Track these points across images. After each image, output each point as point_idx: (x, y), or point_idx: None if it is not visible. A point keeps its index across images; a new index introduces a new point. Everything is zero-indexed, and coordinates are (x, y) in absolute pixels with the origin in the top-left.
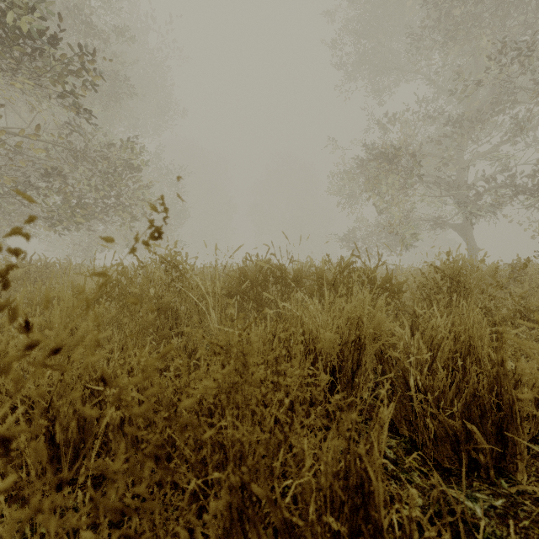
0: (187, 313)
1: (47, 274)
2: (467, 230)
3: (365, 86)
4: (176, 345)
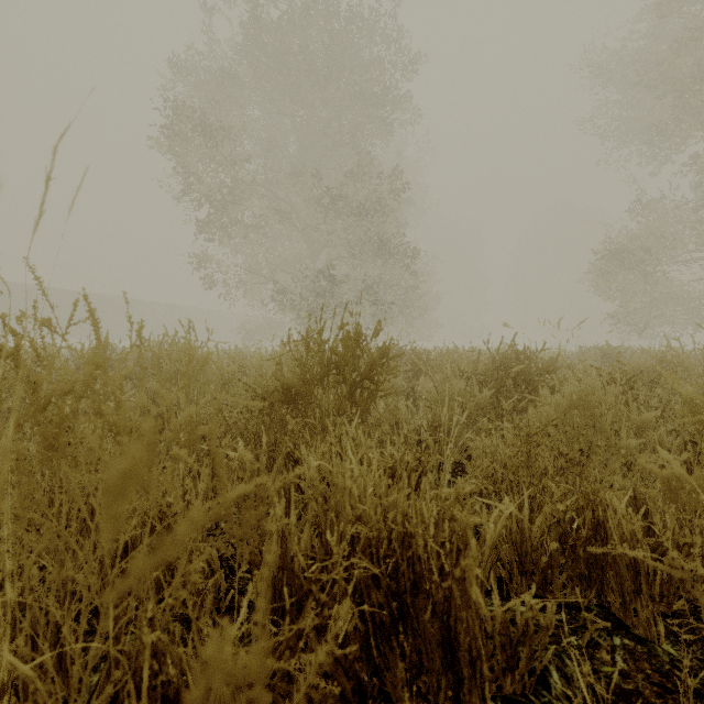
0: None
1: None
2: None
3: (640, 148)
4: None
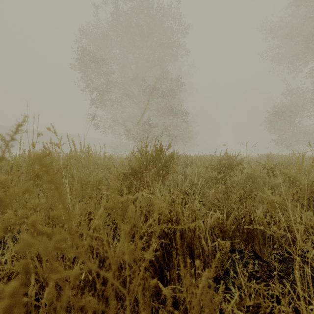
0: None
1: None
2: None
3: (288, 65)
4: None
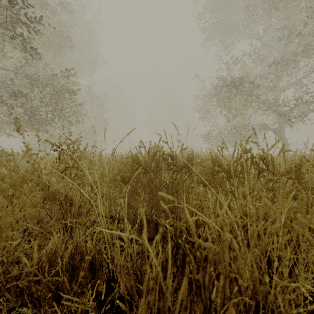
0: (80, 200)
1: (3, 160)
2: (281, 132)
3: (217, 44)
4: (57, 243)
